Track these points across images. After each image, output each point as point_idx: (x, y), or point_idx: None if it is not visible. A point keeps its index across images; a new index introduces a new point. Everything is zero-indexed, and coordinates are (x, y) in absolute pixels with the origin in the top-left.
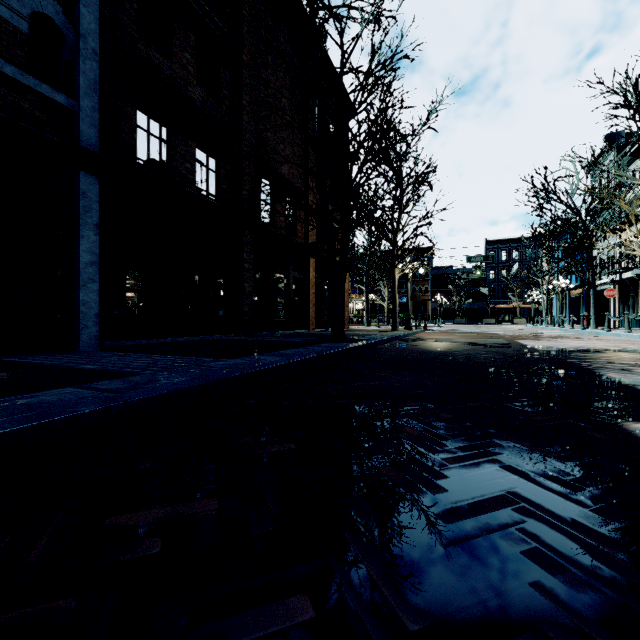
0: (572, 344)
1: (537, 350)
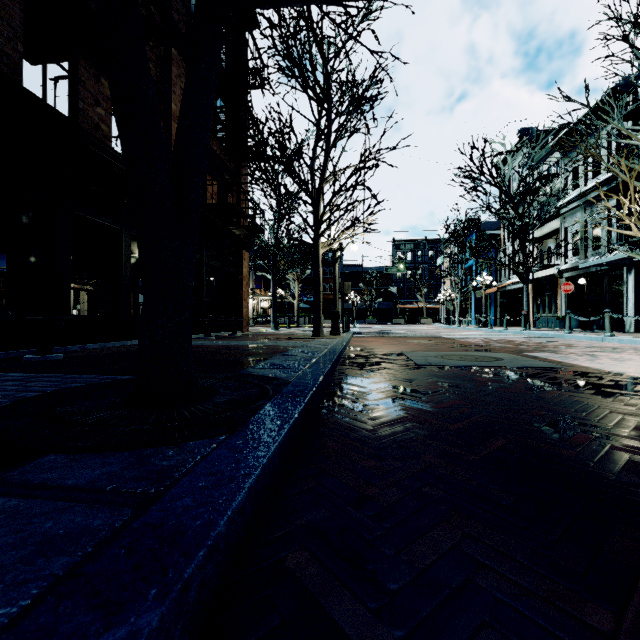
0: None
1: None
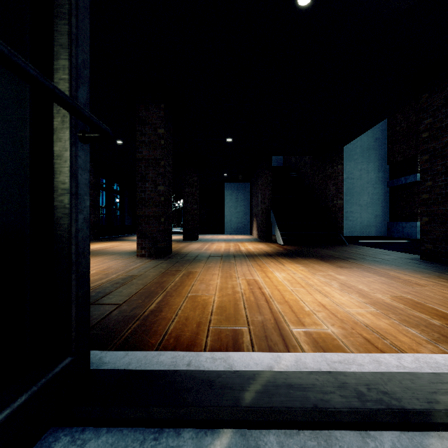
0: None
1: None
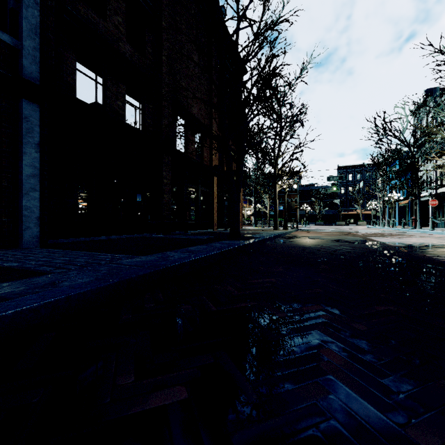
0: (413, 240)
1: (391, 246)
